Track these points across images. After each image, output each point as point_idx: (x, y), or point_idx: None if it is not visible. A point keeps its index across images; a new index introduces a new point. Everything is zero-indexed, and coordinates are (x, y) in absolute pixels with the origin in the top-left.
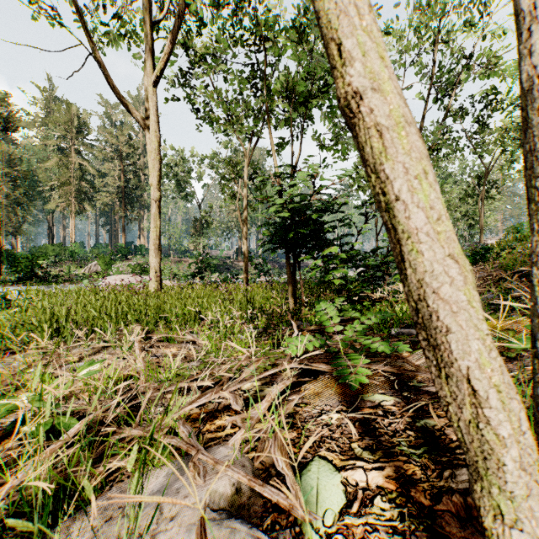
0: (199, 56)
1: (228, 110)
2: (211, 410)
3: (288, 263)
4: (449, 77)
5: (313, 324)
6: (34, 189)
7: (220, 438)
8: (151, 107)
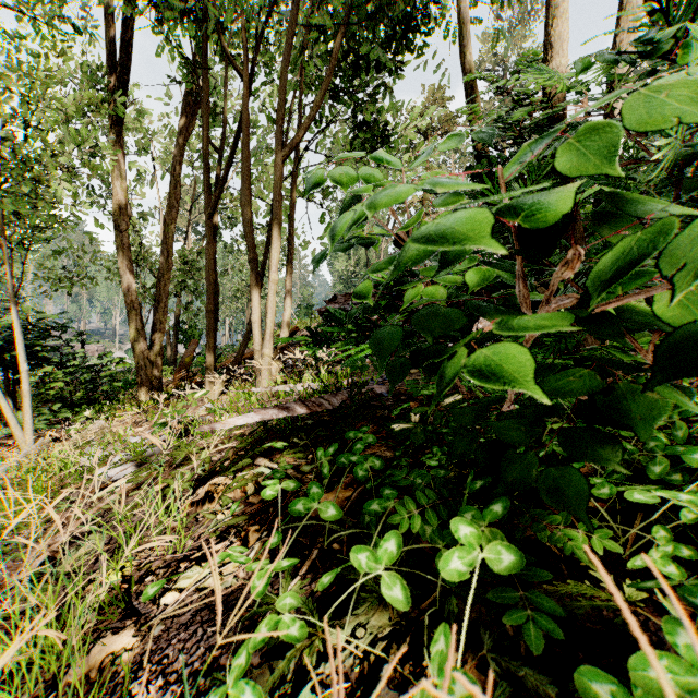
0: None
1: None
2: None
3: (8, 378)
4: None
5: None
6: None
7: None
8: None
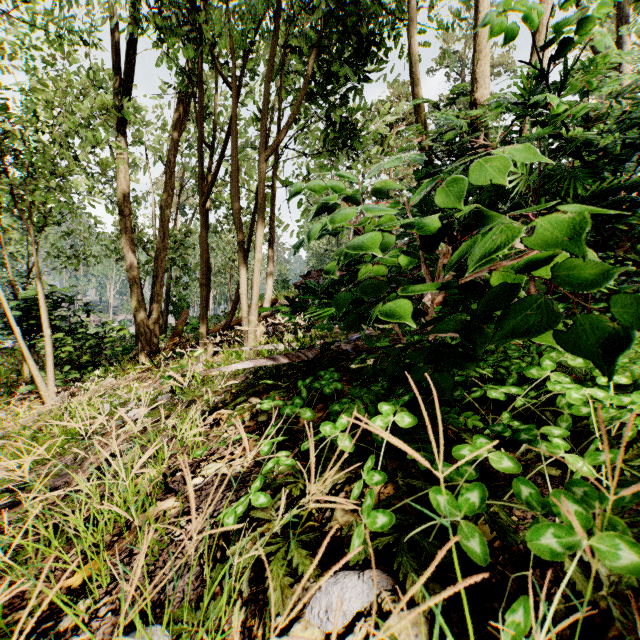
0: None
1: None
2: None
3: None
4: None
5: None
6: None
7: None
8: None
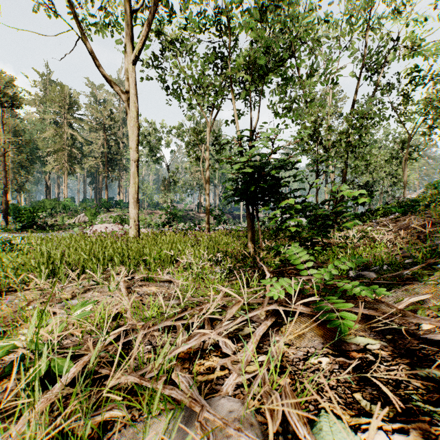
0: (169, 41)
1: (197, 83)
2: (197, 350)
3: (248, 213)
4: (377, 58)
5: (271, 266)
6: (35, 154)
7: (211, 381)
8: (131, 82)
